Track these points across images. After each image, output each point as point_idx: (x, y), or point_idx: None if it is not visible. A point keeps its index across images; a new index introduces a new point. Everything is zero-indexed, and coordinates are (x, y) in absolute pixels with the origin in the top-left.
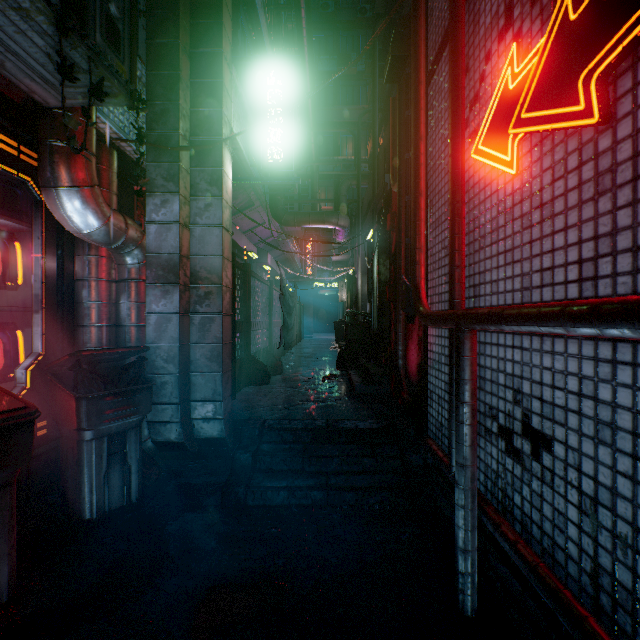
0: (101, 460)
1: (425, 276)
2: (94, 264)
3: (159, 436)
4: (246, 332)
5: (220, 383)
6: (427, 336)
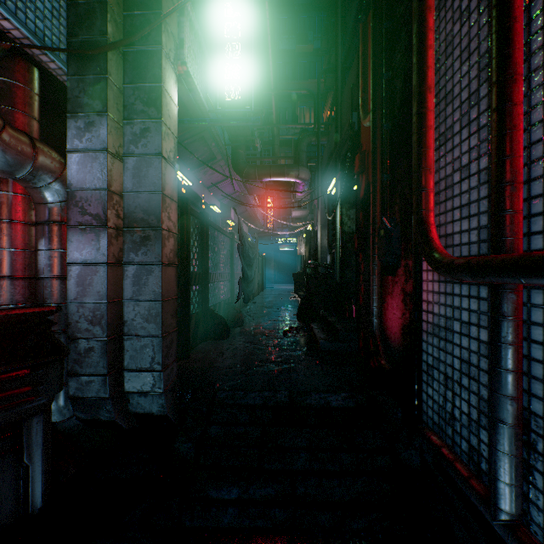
0: None
1: None
2: (3, 202)
3: (85, 414)
4: (204, 284)
5: (159, 349)
6: (421, 292)
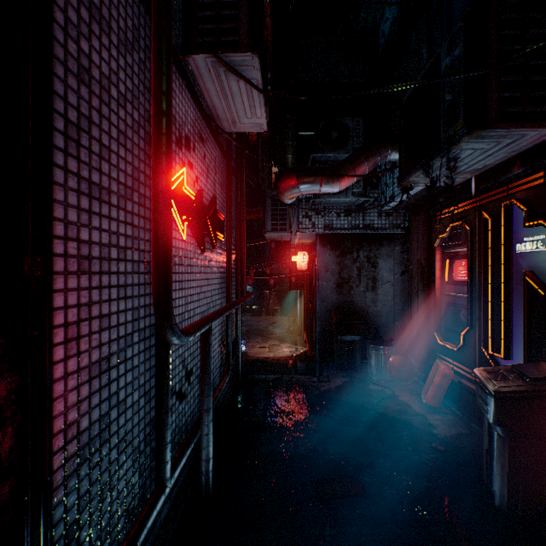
0: None
1: (50, 278)
2: None
3: None
4: None
5: None
6: (53, 422)
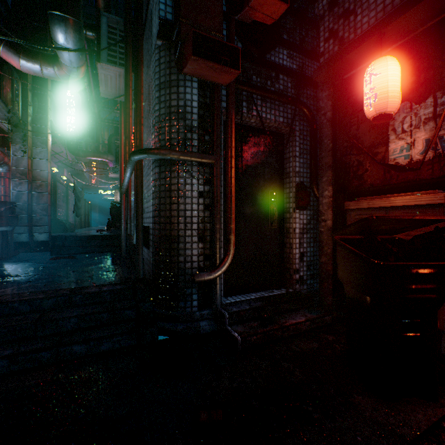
0: (0, 239)
1: None
2: None
3: (17, 239)
4: (54, 207)
5: (47, 219)
6: None
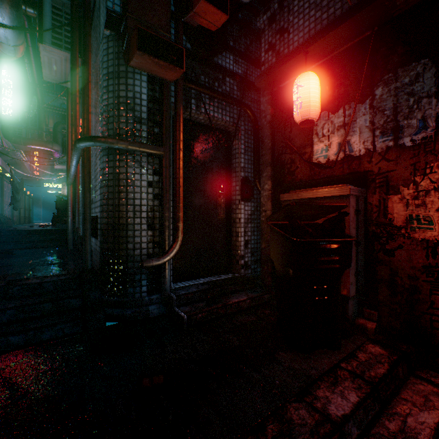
0: None
1: None
2: None
3: None
4: None
5: None
6: None
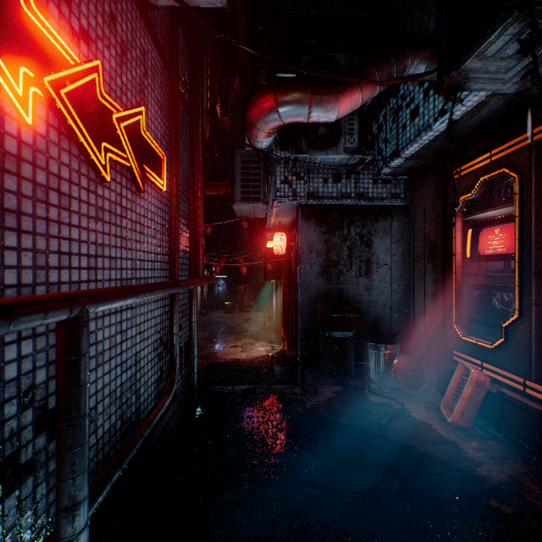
0: None
1: None
2: None
3: None
4: None
5: None
6: None
